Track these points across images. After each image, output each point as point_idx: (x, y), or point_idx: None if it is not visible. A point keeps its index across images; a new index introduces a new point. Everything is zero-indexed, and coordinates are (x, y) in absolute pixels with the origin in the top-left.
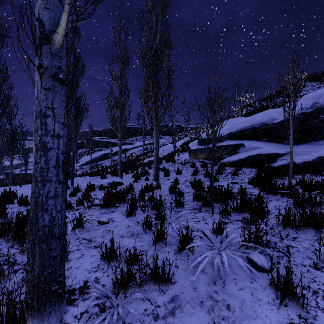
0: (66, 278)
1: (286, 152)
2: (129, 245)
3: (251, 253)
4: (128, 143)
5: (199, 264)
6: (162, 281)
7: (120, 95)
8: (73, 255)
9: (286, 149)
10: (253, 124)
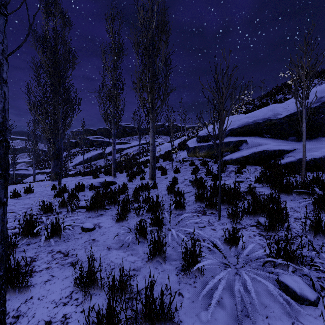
0: (20, 317)
1: (293, 148)
2: (116, 261)
3: (283, 275)
4: (124, 142)
5: (211, 290)
6: (161, 323)
7: (114, 87)
8: (38, 278)
9: (292, 145)
10: (255, 120)
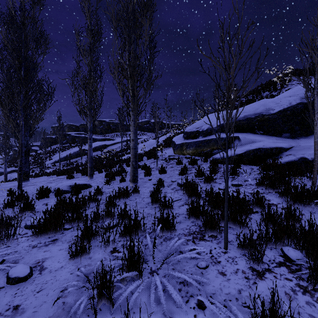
0: None
1: (290, 146)
2: None
3: None
4: (108, 138)
5: None
6: None
7: (90, 74)
8: None
9: (289, 143)
10: (247, 115)
